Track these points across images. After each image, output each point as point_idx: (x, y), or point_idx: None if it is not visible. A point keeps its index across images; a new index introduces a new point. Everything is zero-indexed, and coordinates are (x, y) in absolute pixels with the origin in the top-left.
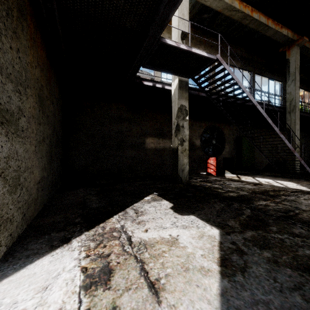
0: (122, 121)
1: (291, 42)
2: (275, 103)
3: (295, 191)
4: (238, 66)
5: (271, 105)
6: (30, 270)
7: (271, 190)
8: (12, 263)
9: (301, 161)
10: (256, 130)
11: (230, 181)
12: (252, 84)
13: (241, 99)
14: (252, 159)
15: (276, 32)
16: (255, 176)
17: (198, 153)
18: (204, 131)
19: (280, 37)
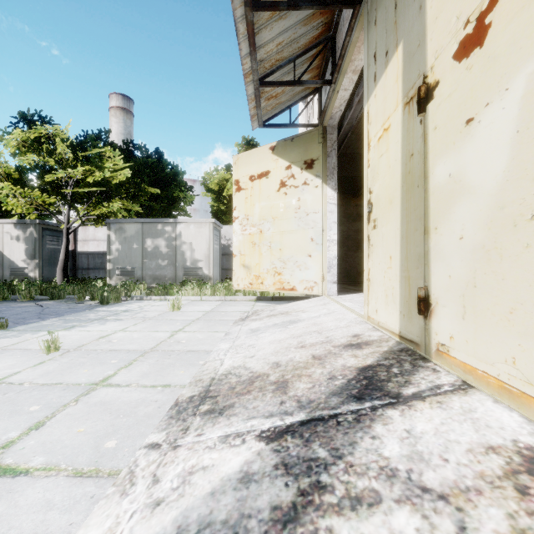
0: (362, 218)
1: None
2: None
3: None
4: None
5: None
6: (350, 295)
7: None
8: (339, 294)
9: None
10: None
11: None
12: None
13: None
14: None
15: None
16: None
17: None
18: None
19: None
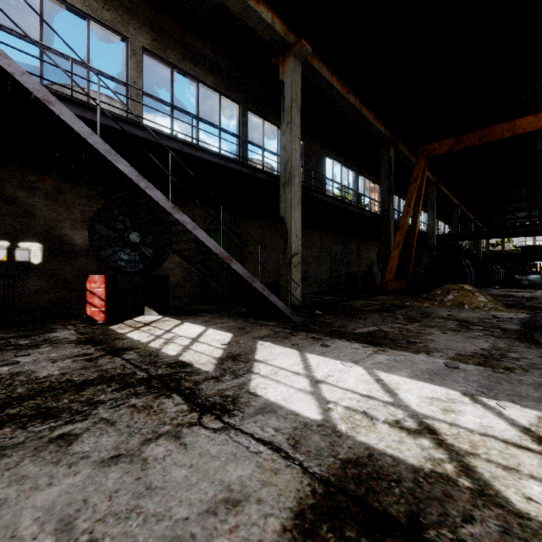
0: None
1: (287, 48)
2: (257, 164)
3: (153, 375)
4: (208, 82)
5: (243, 164)
6: None
7: (72, 384)
8: None
9: (254, 283)
10: (251, 221)
11: (69, 344)
12: (242, 129)
13: (2, 75)
14: (234, 278)
15: (247, 7)
16: (200, 317)
17: (83, 265)
18: (102, 211)
19: (261, 26)
